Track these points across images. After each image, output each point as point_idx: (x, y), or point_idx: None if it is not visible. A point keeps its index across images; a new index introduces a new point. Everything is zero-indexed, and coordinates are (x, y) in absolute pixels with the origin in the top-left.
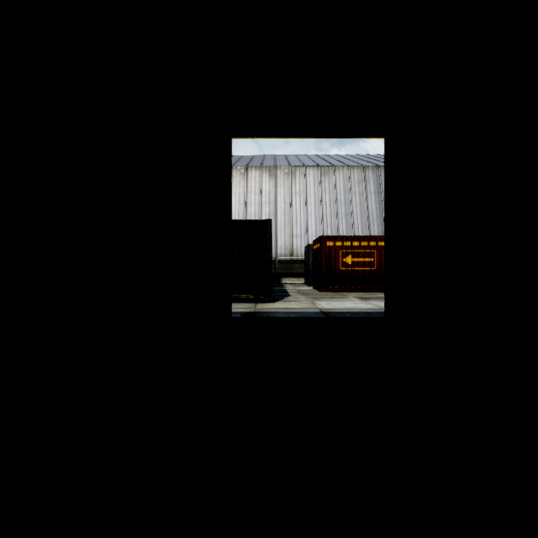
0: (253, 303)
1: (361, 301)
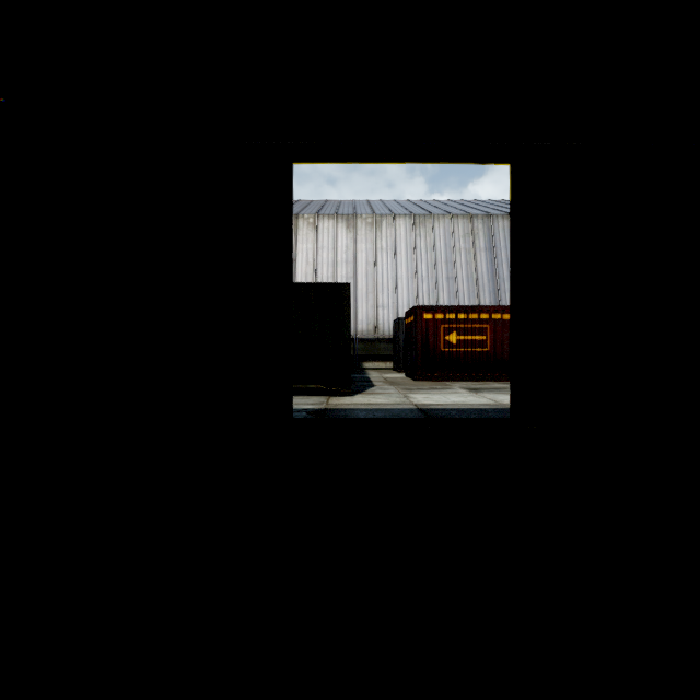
0: (325, 396)
1: (471, 393)
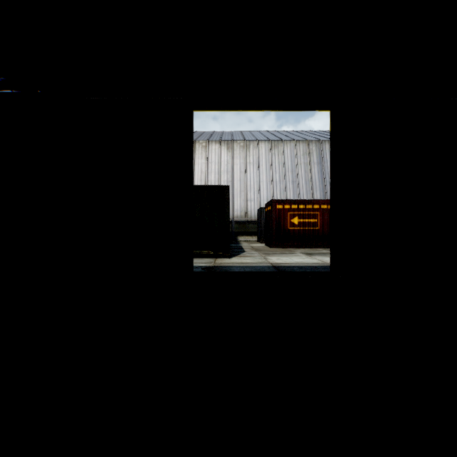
0: (213, 258)
1: (307, 256)
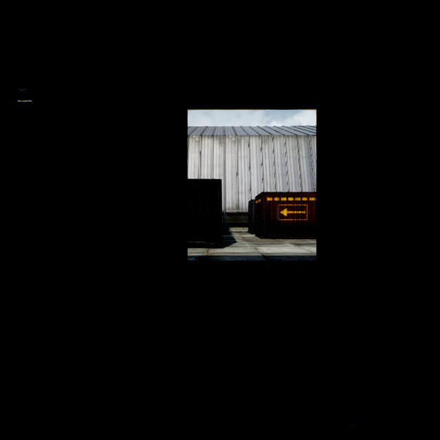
0: (206, 248)
1: (296, 246)
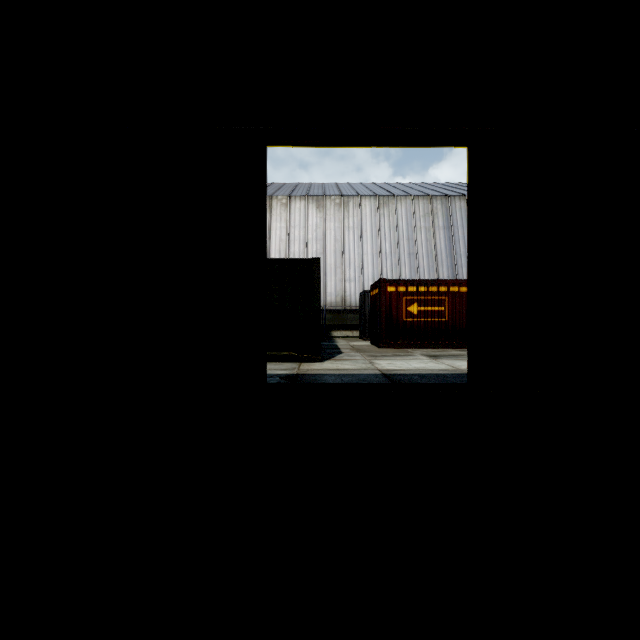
0: (296, 362)
1: (431, 360)
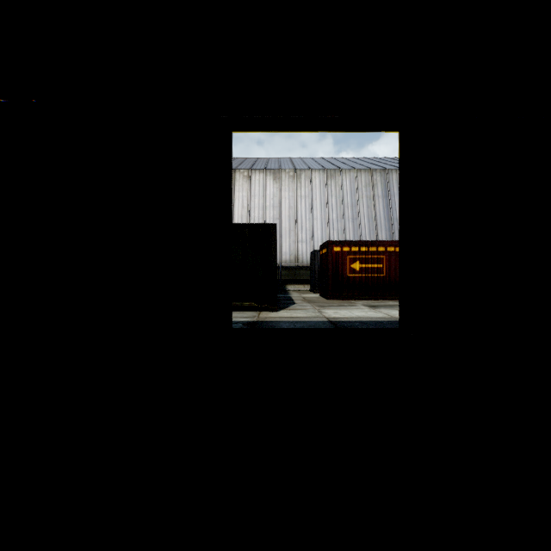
0: (256, 311)
1: (371, 309)
